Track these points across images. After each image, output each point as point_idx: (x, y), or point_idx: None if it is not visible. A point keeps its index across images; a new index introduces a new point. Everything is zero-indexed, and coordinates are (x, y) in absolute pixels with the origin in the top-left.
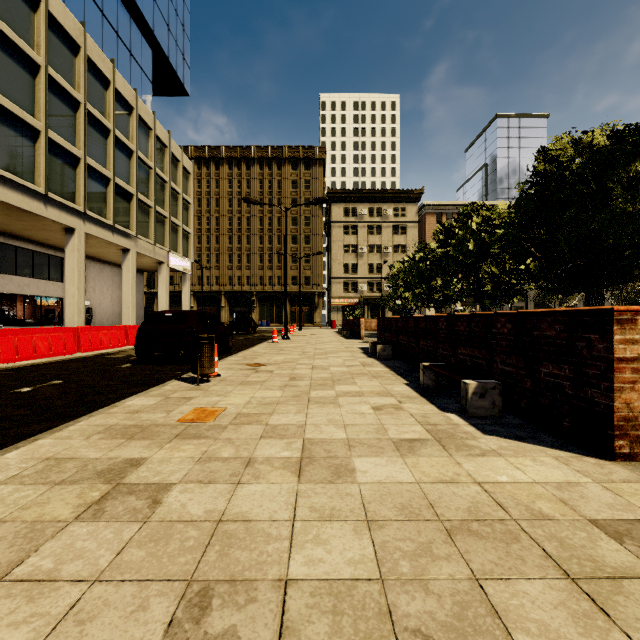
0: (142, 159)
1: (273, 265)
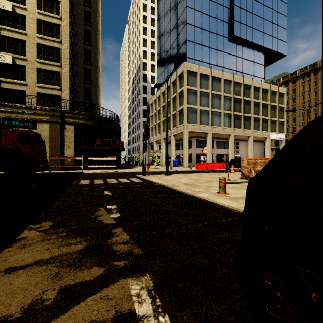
0: (255, 102)
1: None
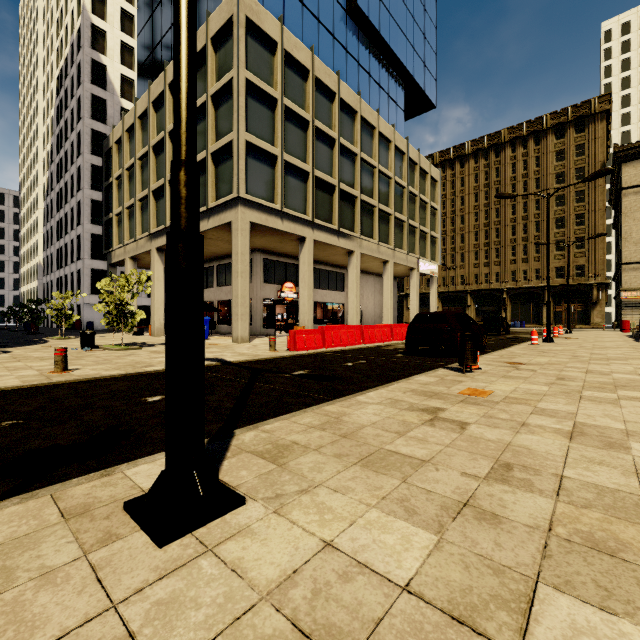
0: (398, 182)
1: (529, 257)
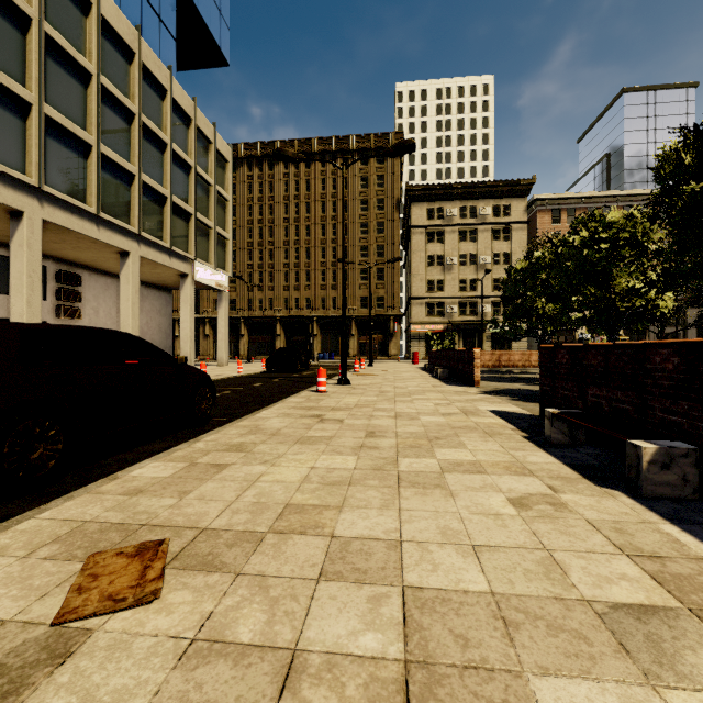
0: (149, 128)
1: (338, 284)
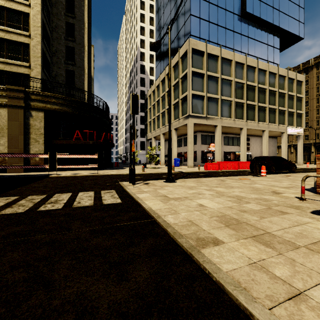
0: (271, 90)
1: None
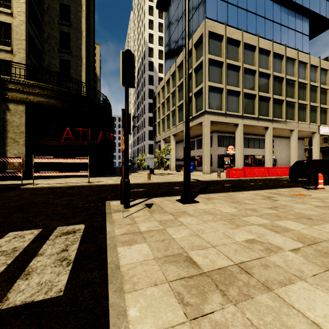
0: (301, 82)
1: None
